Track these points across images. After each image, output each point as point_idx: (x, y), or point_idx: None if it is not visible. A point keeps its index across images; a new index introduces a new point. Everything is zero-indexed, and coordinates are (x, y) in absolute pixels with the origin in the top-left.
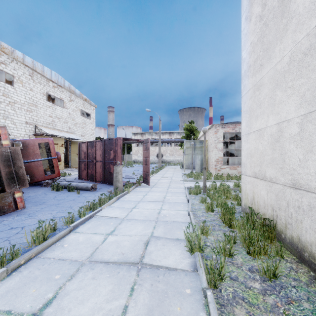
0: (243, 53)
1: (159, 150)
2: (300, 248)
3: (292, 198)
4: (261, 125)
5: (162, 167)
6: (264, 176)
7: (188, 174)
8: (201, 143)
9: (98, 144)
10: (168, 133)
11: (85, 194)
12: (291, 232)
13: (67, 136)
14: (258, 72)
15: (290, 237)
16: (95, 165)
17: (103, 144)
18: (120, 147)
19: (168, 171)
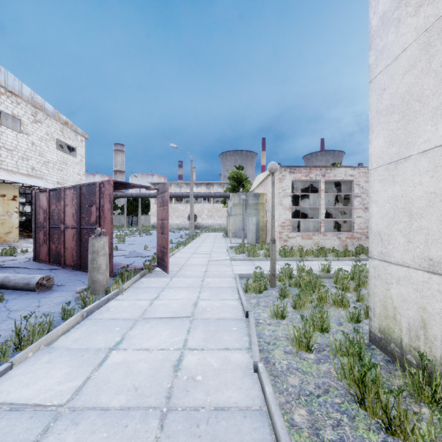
0: None
1: (190, 209)
2: None
3: None
4: None
5: (195, 235)
6: None
7: (238, 248)
8: (256, 198)
9: (70, 195)
10: (204, 184)
11: (16, 303)
12: None
13: (25, 181)
14: None
15: None
16: (62, 234)
17: (77, 194)
18: (109, 199)
19: (205, 241)
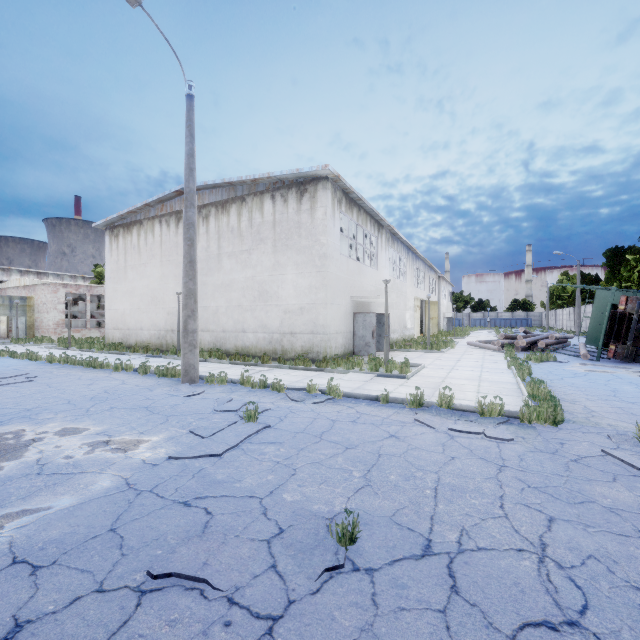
0: (107, 267)
1: None
2: (130, 346)
3: (128, 333)
4: (117, 307)
5: None
6: (119, 328)
7: (22, 340)
8: (24, 300)
9: None
10: None
11: None
12: (128, 344)
13: None
14: (116, 284)
15: (127, 345)
16: None
17: None
18: None
19: None
